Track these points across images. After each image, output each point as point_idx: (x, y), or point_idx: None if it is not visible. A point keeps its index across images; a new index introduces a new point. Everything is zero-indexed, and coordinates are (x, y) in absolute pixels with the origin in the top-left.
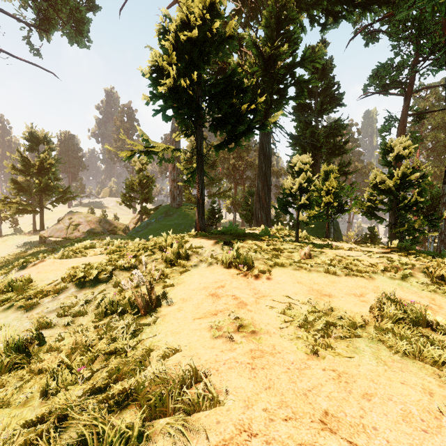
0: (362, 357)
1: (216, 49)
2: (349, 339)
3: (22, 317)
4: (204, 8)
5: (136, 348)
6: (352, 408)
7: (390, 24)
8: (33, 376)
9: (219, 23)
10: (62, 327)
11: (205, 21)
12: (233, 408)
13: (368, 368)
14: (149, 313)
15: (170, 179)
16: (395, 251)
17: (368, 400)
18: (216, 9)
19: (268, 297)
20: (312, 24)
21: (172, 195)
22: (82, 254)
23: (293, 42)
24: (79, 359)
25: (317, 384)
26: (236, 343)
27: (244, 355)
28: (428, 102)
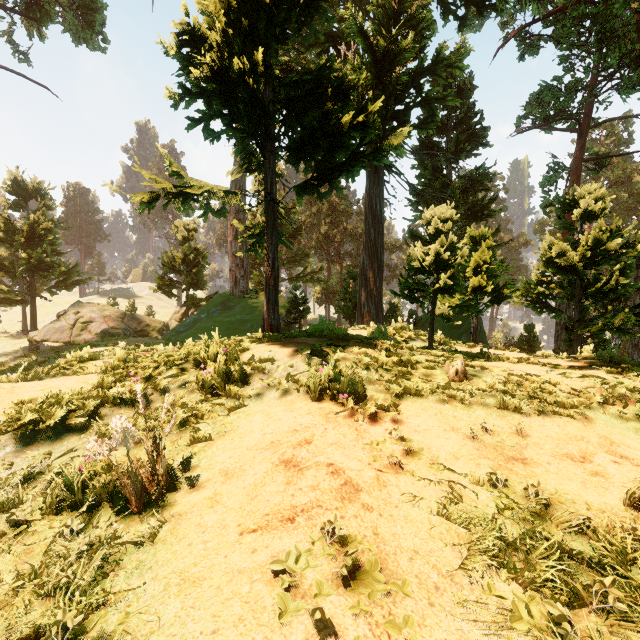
0: None
1: (298, 23)
2: None
3: None
4: None
5: (87, 629)
6: None
7: (558, 25)
8: None
9: None
10: None
11: None
12: None
13: None
14: (149, 507)
15: (230, 253)
16: (597, 365)
17: None
18: None
19: (402, 466)
20: (446, 17)
21: (233, 277)
22: (74, 371)
23: (420, 33)
24: None
25: None
26: None
27: None
28: (604, 146)
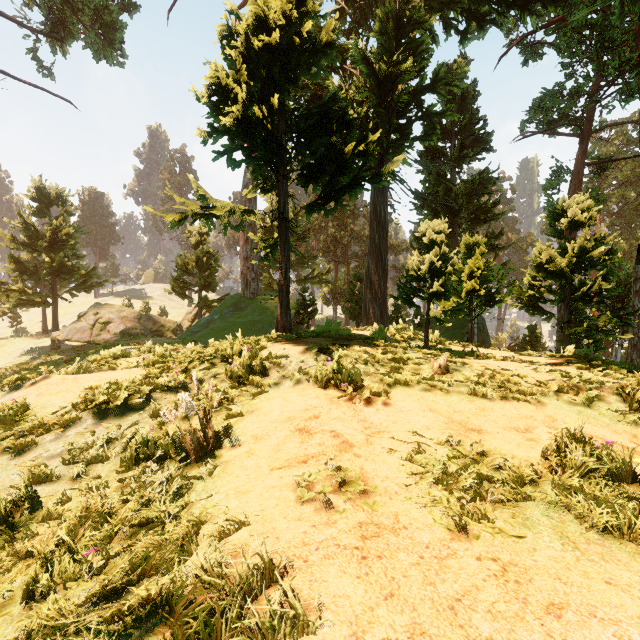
0: (538, 536)
1: (307, 63)
2: (515, 504)
3: (9, 465)
4: (289, 0)
5: (180, 517)
6: (533, 635)
7: (559, 33)
8: (18, 562)
9: (311, 23)
10: (69, 480)
11: (291, 21)
12: (330, 638)
13: (550, 556)
14: (203, 458)
15: (241, 256)
16: (571, 362)
17: (557, 617)
18: (307, 3)
19: (386, 433)
20: (447, 32)
21: (244, 280)
22: (110, 366)
23: (419, 56)
24: (89, 534)
25: (470, 586)
26: (337, 512)
27: (350, 533)
28: (613, 146)
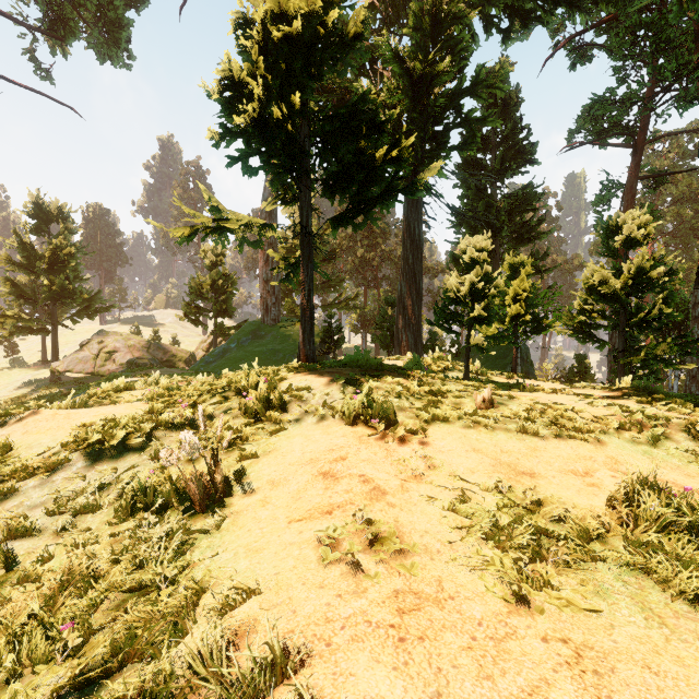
0: (614, 607)
1: (333, 59)
2: (583, 566)
3: None
4: None
5: (179, 581)
6: None
7: (611, 34)
8: None
9: (337, 11)
10: (53, 533)
11: (315, 9)
12: None
13: (633, 635)
14: (210, 508)
15: (261, 279)
16: (630, 395)
17: None
18: None
19: (424, 477)
20: (488, 31)
21: (264, 305)
22: (111, 400)
23: (458, 55)
24: (70, 601)
25: (538, 680)
26: (367, 578)
27: (384, 606)
28: (667, 159)
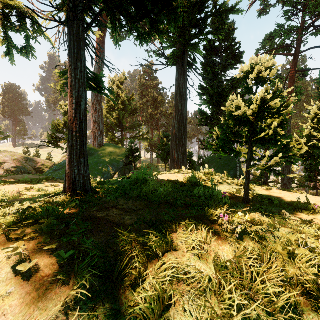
0: None
1: None
2: None
3: None
4: None
5: None
6: None
7: None
8: None
9: None
10: None
11: None
12: None
13: None
14: None
15: (92, 121)
16: None
17: None
18: None
19: None
20: None
21: (94, 136)
22: None
23: None
24: None
25: None
26: None
27: None
28: None
